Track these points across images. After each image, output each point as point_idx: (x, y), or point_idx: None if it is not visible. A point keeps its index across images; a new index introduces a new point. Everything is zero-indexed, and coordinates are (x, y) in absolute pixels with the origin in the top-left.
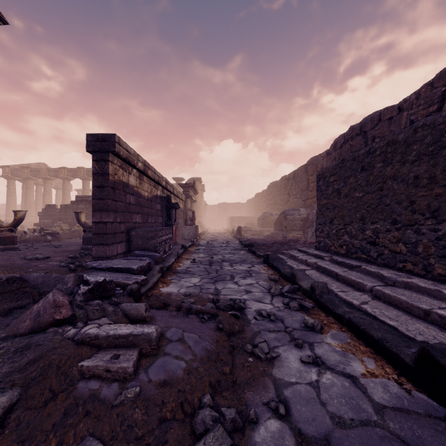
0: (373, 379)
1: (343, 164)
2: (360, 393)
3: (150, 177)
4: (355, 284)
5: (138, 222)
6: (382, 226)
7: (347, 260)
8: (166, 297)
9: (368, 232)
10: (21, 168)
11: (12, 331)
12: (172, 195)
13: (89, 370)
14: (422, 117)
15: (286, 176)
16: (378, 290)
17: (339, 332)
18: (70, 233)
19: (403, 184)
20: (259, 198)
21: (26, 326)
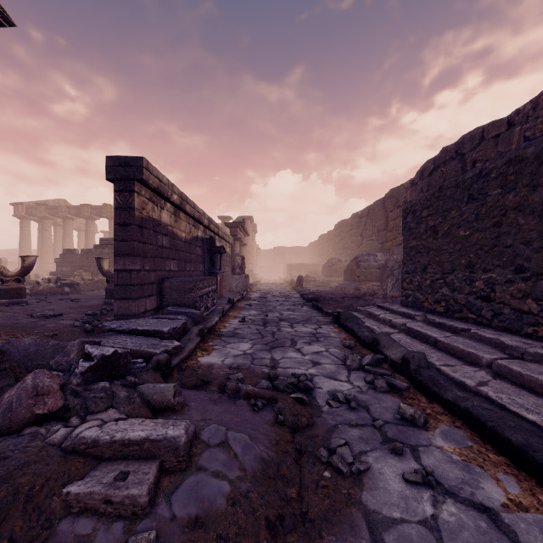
0: (522, 514)
1: (442, 193)
2: (508, 542)
3: (188, 213)
4: (464, 355)
5: (173, 270)
6: (499, 275)
7: (448, 322)
8: (206, 370)
9: (479, 283)
10: (37, 206)
11: None
12: (216, 237)
13: (79, 500)
14: (542, 132)
15: (358, 213)
16: (501, 365)
17: (452, 428)
18: (93, 283)
19: (533, 217)
20: (324, 240)
21: None
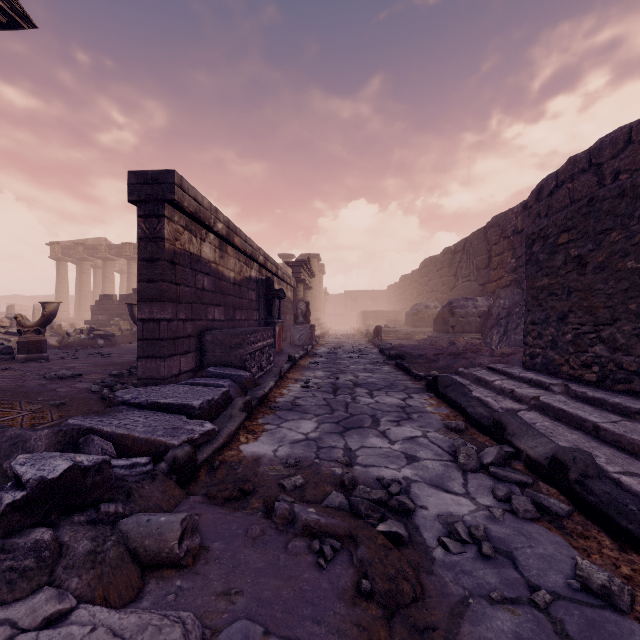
0: None
1: (593, 208)
2: None
3: (238, 247)
4: None
5: (218, 320)
6: None
7: (610, 397)
8: (250, 468)
9: None
10: (75, 246)
11: None
12: (275, 278)
13: None
14: None
15: (450, 248)
16: None
17: None
18: (131, 334)
19: None
20: (407, 282)
21: None
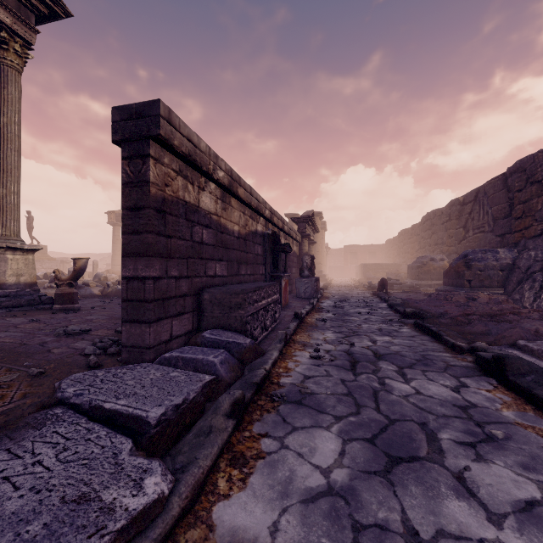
0: None
1: None
2: None
3: (242, 199)
4: None
5: (219, 275)
6: None
7: None
8: None
9: None
10: None
11: None
12: (281, 233)
13: None
14: None
15: (458, 199)
16: None
17: None
18: None
19: None
20: (406, 236)
21: None
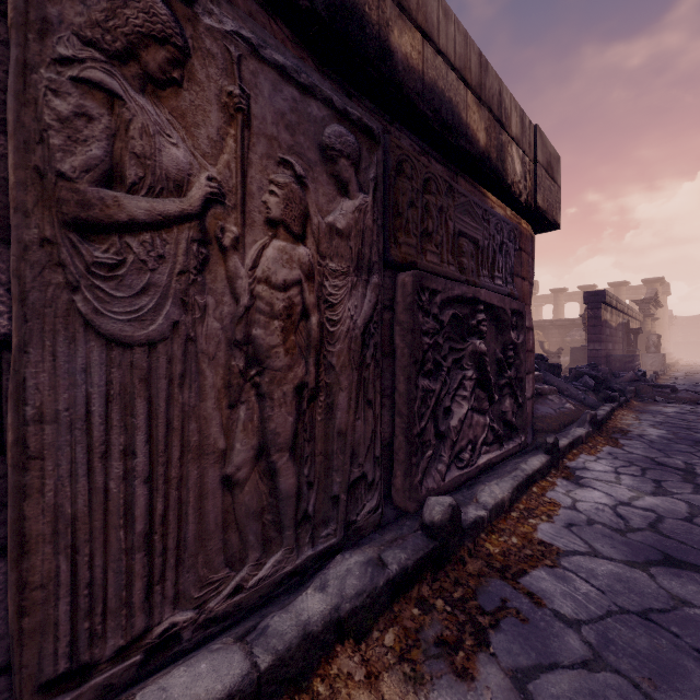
0: None
1: None
2: None
3: (617, 309)
4: None
5: (610, 349)
6: None
7: None
8: None
9: None
10: None
11: (622, 381)
12: (629, 318)
13: (655, 390)
14: None
15: None
16: None
17: None
18: None
19: None
20: None
21: (627, 380)
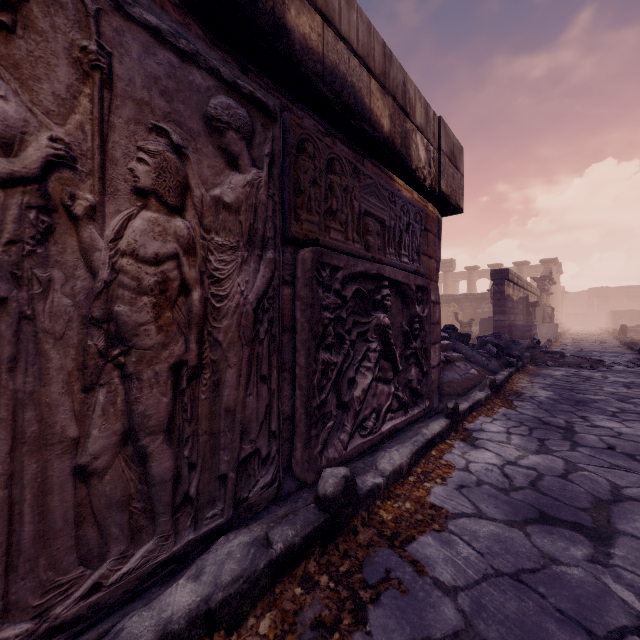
0: None
1: None
2: None
3: (518, 285)
4: None
5: (512, 320)
6: None
7: None
8: None
9: None
10: None
11: (520, 348)
12: (528, 293)
13: (547, 356)
14: None
15: None
16: None
17: None
18: None
19: None
20: None
21: (524, 347)
